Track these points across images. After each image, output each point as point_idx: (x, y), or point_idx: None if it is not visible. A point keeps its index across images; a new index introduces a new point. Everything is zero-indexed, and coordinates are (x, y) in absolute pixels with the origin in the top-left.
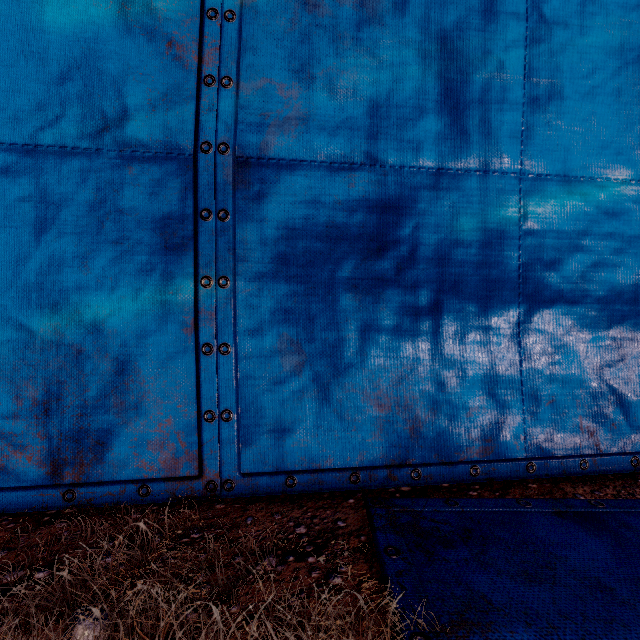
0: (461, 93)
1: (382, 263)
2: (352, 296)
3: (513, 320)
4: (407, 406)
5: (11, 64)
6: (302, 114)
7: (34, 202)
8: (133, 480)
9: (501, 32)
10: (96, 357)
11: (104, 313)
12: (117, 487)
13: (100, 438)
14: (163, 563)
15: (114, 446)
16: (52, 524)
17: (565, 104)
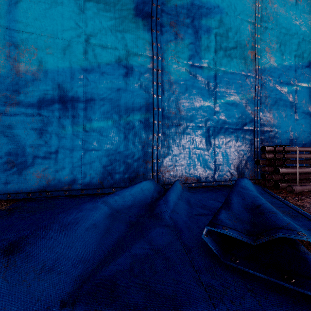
0: (64, 98)
1: (40, 140)
2: (31, 149)
3: (79, 155)
4: (47, 176)
5: None
6: (15, 102)
7: None
8: None
9: (76, 83)
10: None
11: None
12: None
13: None
14: None
15: None
16: None
17: (95, 101)
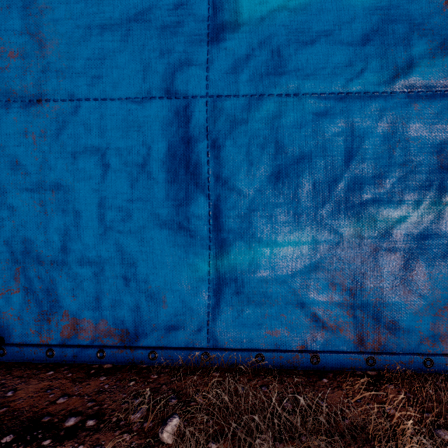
0: None
1: None
2: None
3: None
4: None
5: (327, 33)
6: None
7: (343, 136)
8: (417, 353)
9: None
10: (388, 255)
11: (394, 220)
12: (405, 357)
13: (392, 318)
14: None
15: (402, 325)
16: (381, 385)
17: None
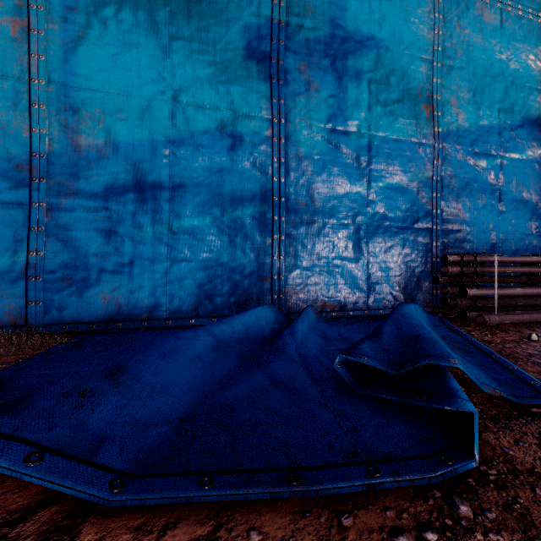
0: (141, 184)
1: (108, 247)
2: (95, 259)
3: (163, 268)
4: (118, 299)
5: None
6: (73, 192)
7: None
8: (1, 326)
9: (158, 162)
10: None
11: None
12: None
13: None
14: (6, 340)
15: None
16: None
17: (186, 188)
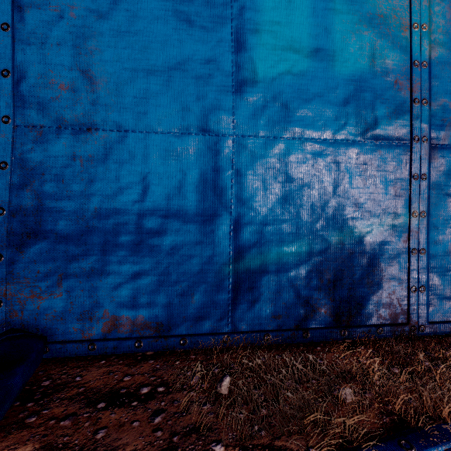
0: None
1: None
2: None
3: None
4: None
5: (319, 95)
6: None
7: (329, 171)
8: (377, 324)
9: None
10: (359, 256)
11: (363, 232)
12: (370, 328)
13: (361, 301)
14: None
15: (368, 305)
16: (355, 347)
17: None
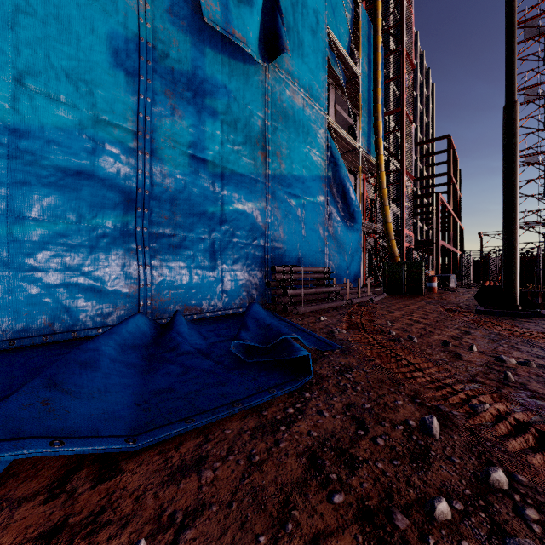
0: None
1: None
2: None
3: (1, 279)
4: None
5: None
6: None
7: None
8: None
9: None
10: None
11: None
12: None
13: None
14: None
15: None
16: None
17: (34, 187)
